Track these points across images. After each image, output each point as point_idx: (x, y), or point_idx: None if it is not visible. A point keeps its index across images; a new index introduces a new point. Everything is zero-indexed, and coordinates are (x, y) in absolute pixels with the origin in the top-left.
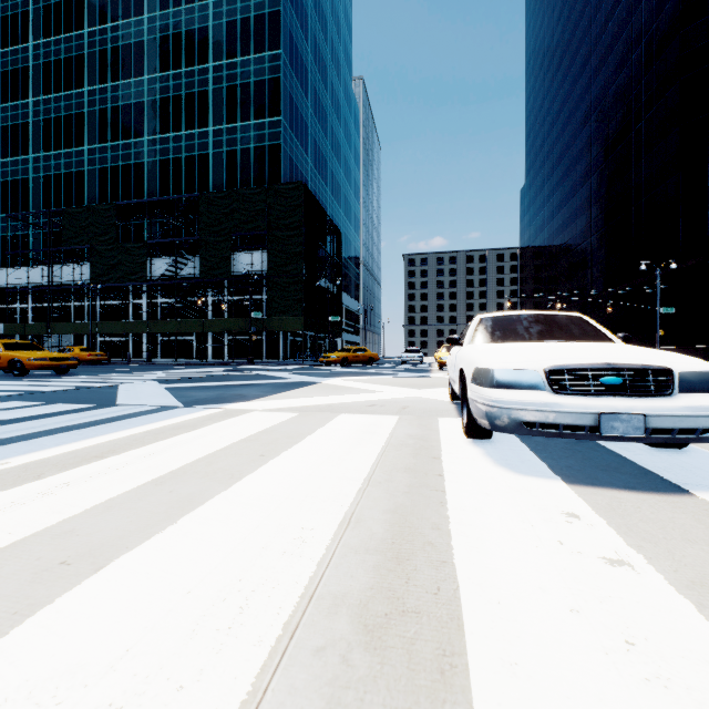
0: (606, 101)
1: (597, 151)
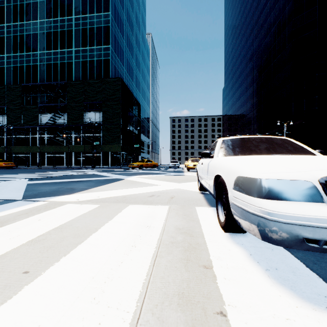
0: (260, 49)
1: (256, 72)
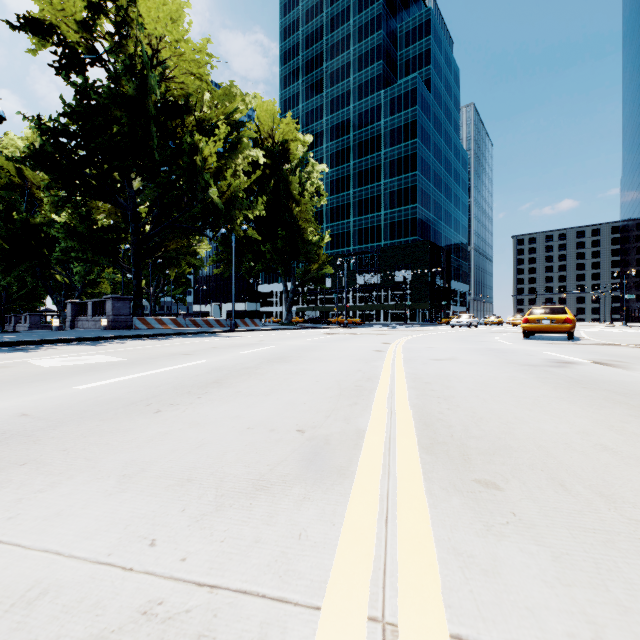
0: None
1: None
